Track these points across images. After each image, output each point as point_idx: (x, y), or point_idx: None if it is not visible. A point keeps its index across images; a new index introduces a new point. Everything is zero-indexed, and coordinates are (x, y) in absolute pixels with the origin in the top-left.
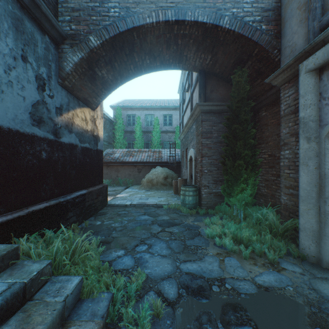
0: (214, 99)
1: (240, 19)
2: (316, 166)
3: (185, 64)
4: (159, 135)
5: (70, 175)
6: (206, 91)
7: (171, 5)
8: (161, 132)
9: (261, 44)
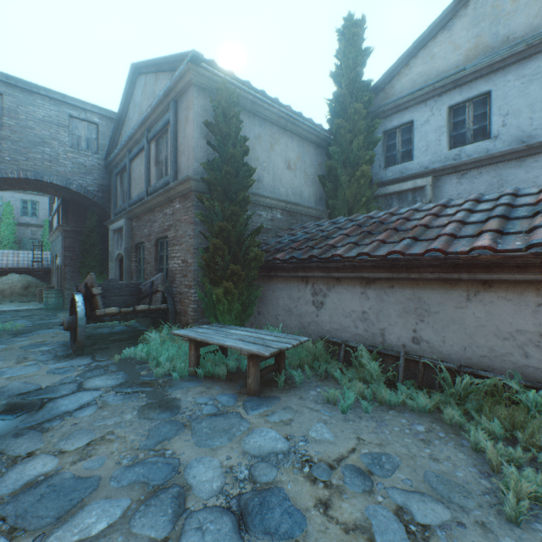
0: (77, 222)
1: (85, 188)
2: (114, 273)
3: (47, 192)
4: (14, 230)
5: None
6: (69, 215)
7: (32, 169)
8: (17, 225)
9: (100, 204)
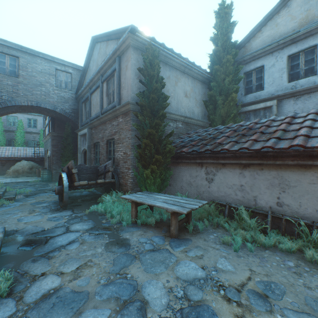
0: (59, 130)
1: (64, 110)
2: (81, 160)
3: (43, 113)
4: (24, 136)
5: None
6: (55, 126)
7: (35, 100)
8: (25, 133)
9: (72, 120)
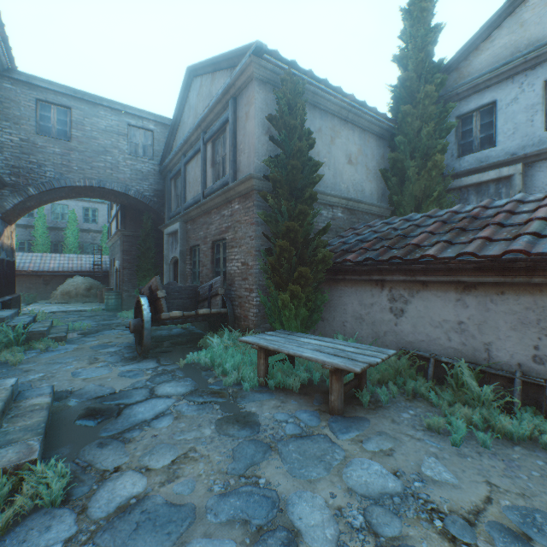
0: (134, 227)
1: (142, 193)
2: (169, 276)
3: (108, 199)
4: (78, 236)
5: (3, 283)
6: (127, 220)
7: (96, 177)
8: (80, 231)
9: (155, 209)
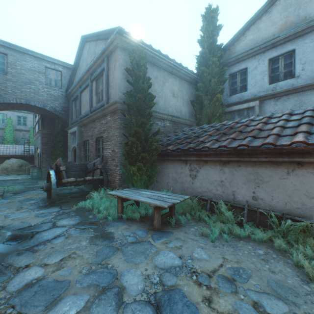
0: (49, 128)
1: (54, 108)
2: (71, 158)
3: (33, 111)
4: (13, 133)
5: None
6: (45, 124)
7: (24, 98)
8: (15, 130)
9: (62, 118)
